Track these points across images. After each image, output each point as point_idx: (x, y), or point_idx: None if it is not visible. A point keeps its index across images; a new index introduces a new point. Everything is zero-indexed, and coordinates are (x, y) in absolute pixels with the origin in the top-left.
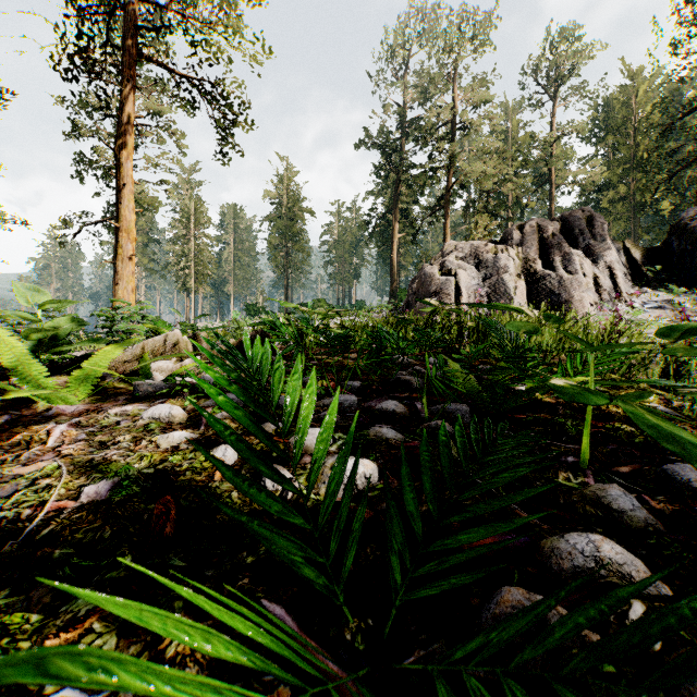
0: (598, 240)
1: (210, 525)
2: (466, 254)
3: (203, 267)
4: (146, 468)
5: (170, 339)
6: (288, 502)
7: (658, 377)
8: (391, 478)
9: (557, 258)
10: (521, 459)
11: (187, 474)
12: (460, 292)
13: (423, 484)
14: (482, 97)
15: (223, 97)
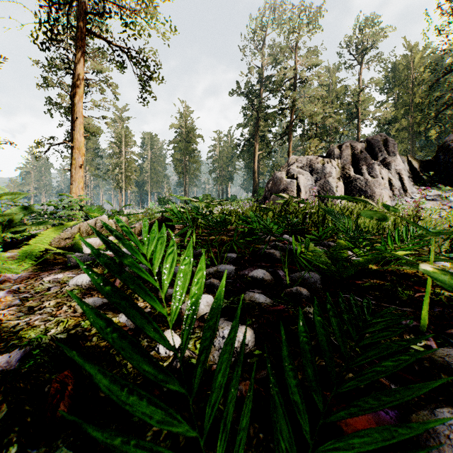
0: (391, 155)
1: (105, 398)
2: (304, 164)
3: (130, 173)
4: (60, 333)
5: (99, 222)
6: (177, 372)
7: (447, 249)
8: (266, 342)
9: (364, 167)
10: (397, 343)
11: (93, 340)
12: (300, 189)
13: (304, 368)
14: (313, 62)
15: (143, 60)
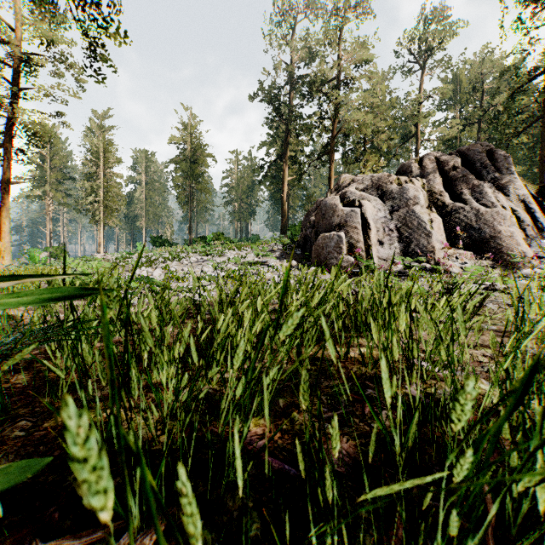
0: (503, 173)
1: None
2: (367, 185)
3: (111, 202)
4: None
5: None
6: None
7: None
8: None
9: (465, 191)
10: None
11: None
12: (367, 225)
13: None
14: (363, 56)
15: None
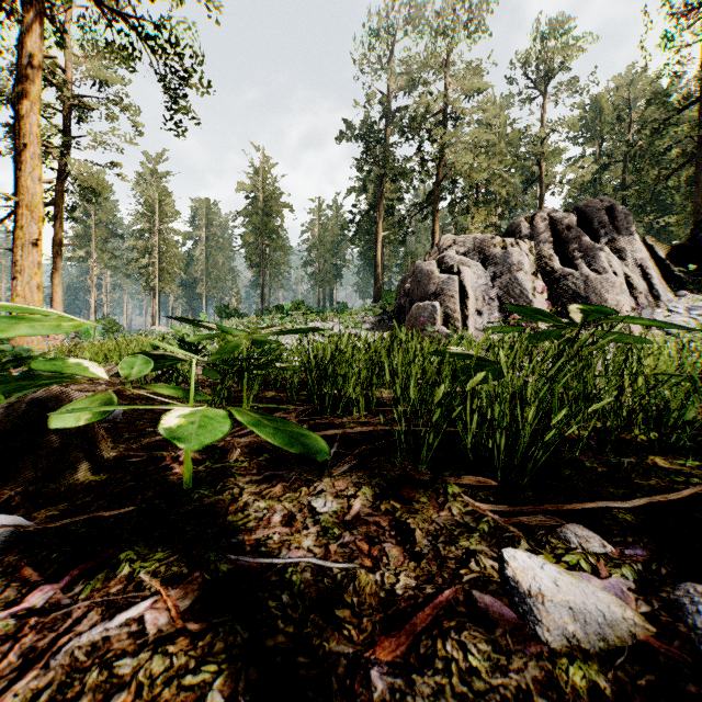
0: (623, 233)
1: None
2: (469, 248)
3: (169, 264)
4: None
5: None
6: None
7: None
8: None
9: (577, 254)
10: None
11: None
12: (465, 293)
13: None
14: (474, 84)
15: (170, 44)
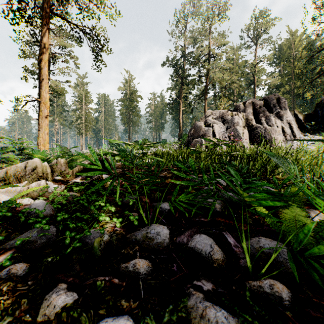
0: (283, 109)
1: None
2: (217, 116)
3: (88, 123)
4: None
5: (30, 165)
6: None
7: None
8: None
9: (262, 118)
10: None
11: None
12: (215, 135)
13: None
14: (223, 42)
15: (95, 36)
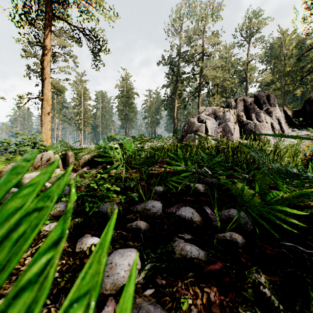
0: (272, 106)
1: None
2: (210, 112)
3: (87, 119)
4: None
5: (45, 156)
6: None
7: None
8: None
9: (253, 115)
10: None
11: None
12: (207, 130)
13: None
14: (216, 41)
15: (94, 37)
